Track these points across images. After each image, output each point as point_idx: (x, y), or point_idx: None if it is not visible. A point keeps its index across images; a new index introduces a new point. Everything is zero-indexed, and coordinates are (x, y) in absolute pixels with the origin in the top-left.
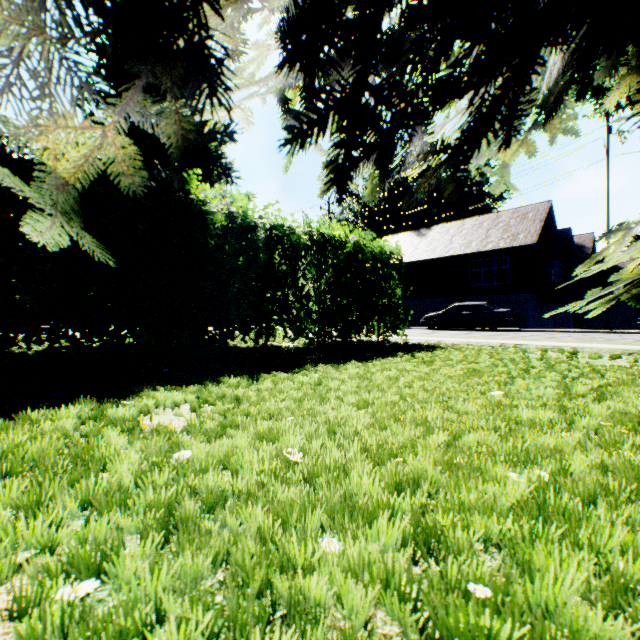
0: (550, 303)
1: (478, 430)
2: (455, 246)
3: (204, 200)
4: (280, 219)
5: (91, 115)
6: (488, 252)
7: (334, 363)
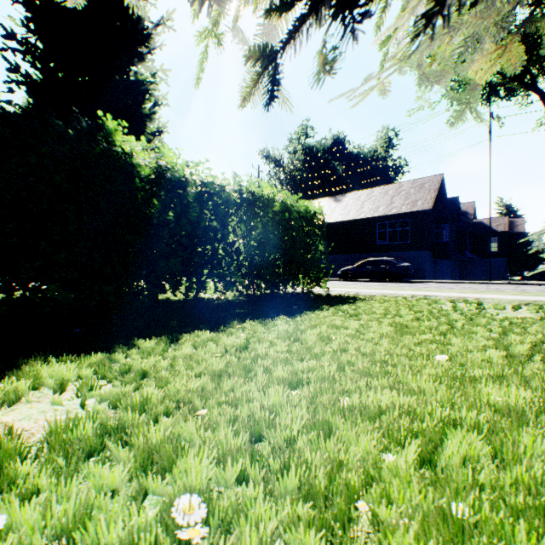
0: (442, 259)
1: (451, 426)
2: (365, 210)
3: (130, 152)
4: (210, 176)
5: (16, 66)
6: (393, 215)
7: (262, 319)
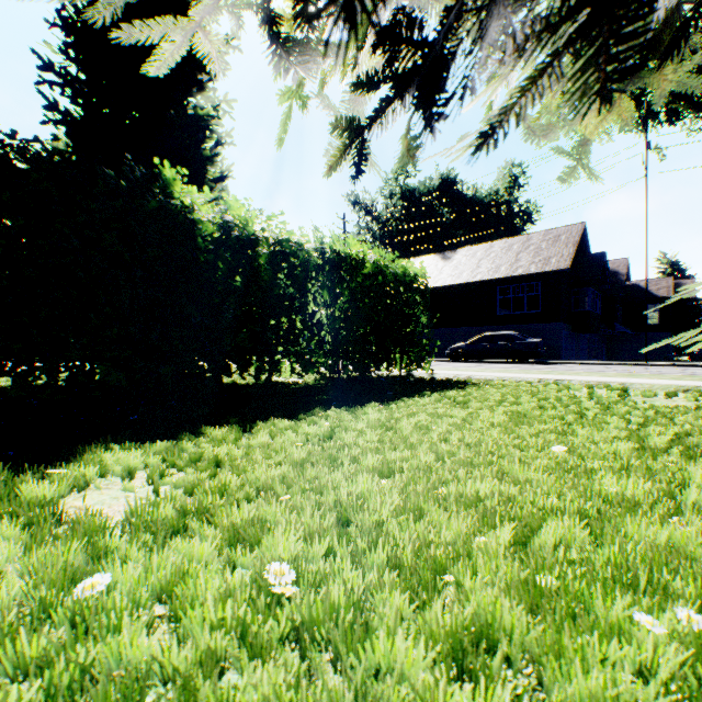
0: (584, 333)
1: (553, 514)
2: (483, 270)
3: (191, 206)
4: (286, 232)
5: (54, 102)
6: (518, 277)
7: (350, 406)
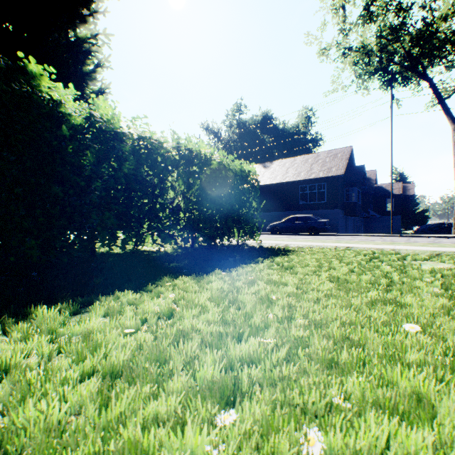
0: (351, 216)
1: None
2: (290, 175)
3: (59, 100)
4: (148, 131)
5: None
6: (312, 180)
7: (196, 274)
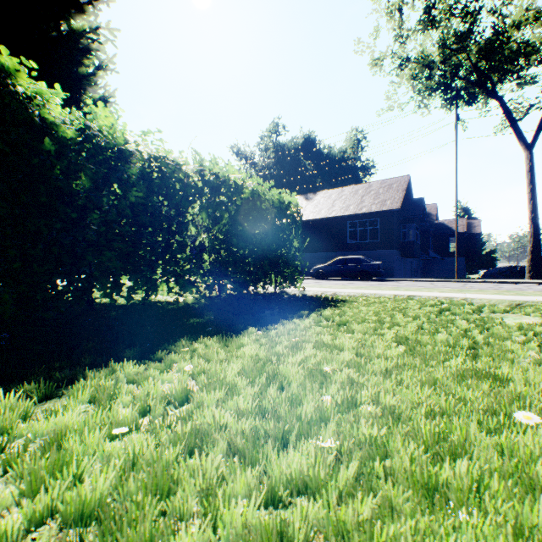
0: (409, 257)
1: None
2: (337, 209)
3: (42, 105)
4: (162, 149)
5: None
6: (363, 214)
7: (223, 334)
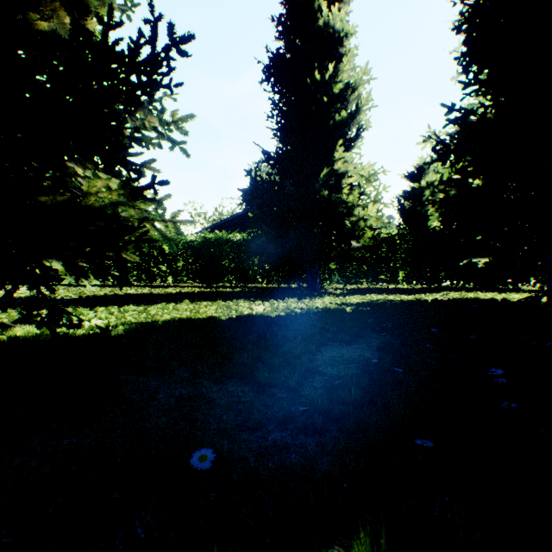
0: None
1: None
2: None
3: None
4: None
5: None
6: None
7: None
